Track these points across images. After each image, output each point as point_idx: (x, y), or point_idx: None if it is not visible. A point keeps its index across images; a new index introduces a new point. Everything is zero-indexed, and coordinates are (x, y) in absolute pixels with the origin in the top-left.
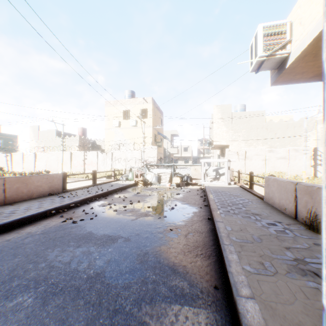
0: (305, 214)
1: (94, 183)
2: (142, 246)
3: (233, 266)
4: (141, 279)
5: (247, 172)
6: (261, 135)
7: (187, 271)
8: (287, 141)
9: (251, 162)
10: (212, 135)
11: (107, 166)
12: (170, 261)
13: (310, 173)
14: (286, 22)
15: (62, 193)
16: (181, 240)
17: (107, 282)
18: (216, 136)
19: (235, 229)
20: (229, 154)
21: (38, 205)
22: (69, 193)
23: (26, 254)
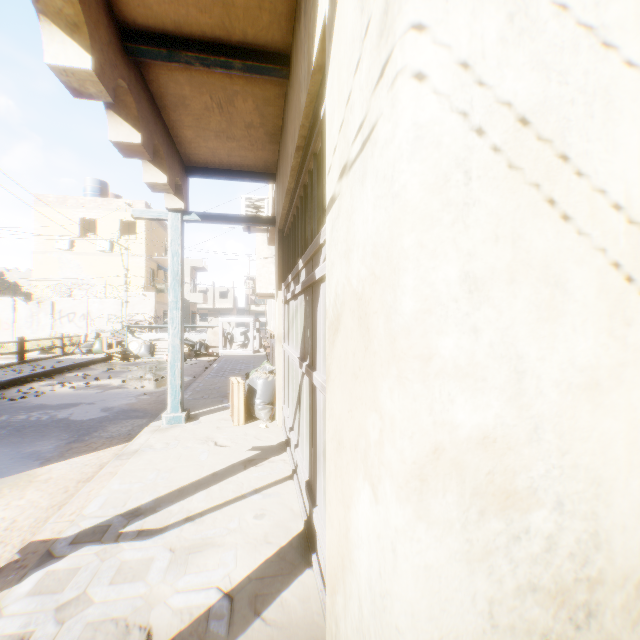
0: None
1: (22, 359)
2: (109, 405)
3: None
4: (105, 416)
5: None
6: None
7: (147, 410)
8: None
9: None
10: None
11: (41, 330)
12: (135, 408)
13: None
14: (265, 198)
15: None
16: (152, 399)
17: (74, 420)
18: (261, 279)
19: (206, 385)
20: None
21: None
22: None
23: None
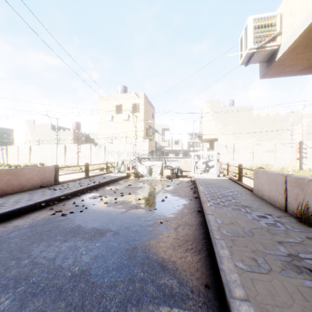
0: (295, 206)
1: (86, 175)
2: (131, 240)
3: (224, 262)
4: (128, 277)
5: (235, 164)
6: (248, 129)
7: (177, 268)
8: (273, 135)
9: (239, 155)
10: (202, 129)
11: (100, 159)
12: (160, 256)
13: (296, 165)
14: (276, 14)
15: (54, 185)
16: (171, 234)
17: (92, 281)
18: (206, 130)
19: (225, 222)
20: (218, 147)
21: (28, 197)
22: (60, 185)
23: (10, 250)
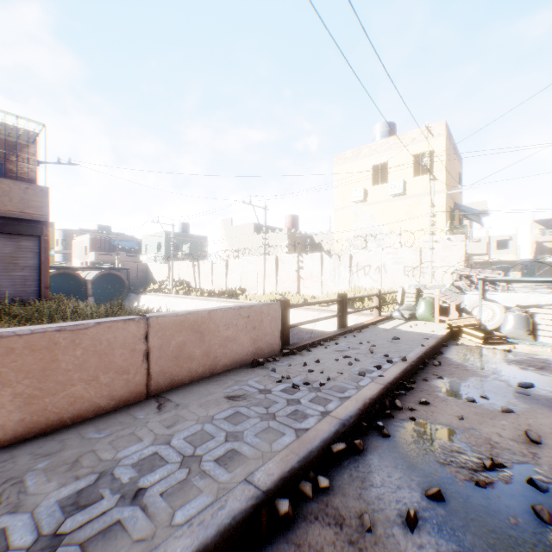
0: None
1: (342, 325)
2: None
3: None
4: None
5: None
6: None
7: None
8: None
9: None
10: None
11: (340, 283)
12: None
13: None
14: None
15: (282, 357)
16: None
17: None
18: None
19: None
20: None
21: (225, 424)
22: (297, 360)
23: None
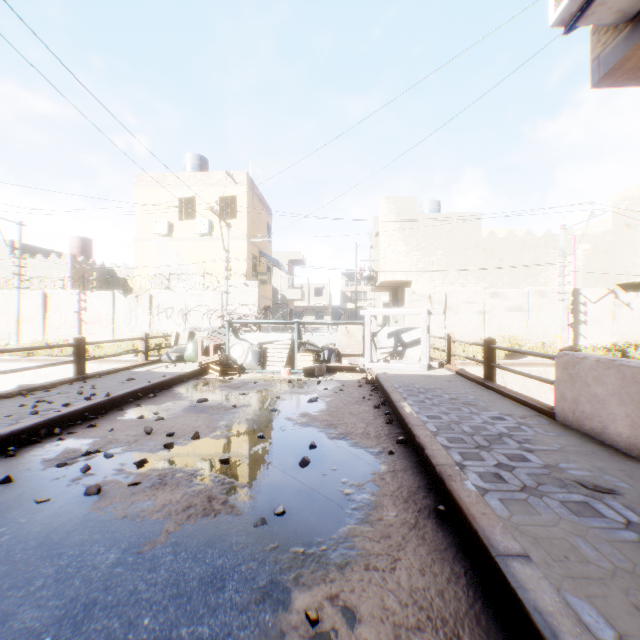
0: None
1: (79, 372)
2: None
3: None
4: None
5: None
6: (473, 262)
7: None
8: (522, 276)
9: (458, 317)
10: (376, 262)
11: (138, 327)
12: None
13: (568, 339)
14: None
15: None
16: None
17: None
18: (386, 262)
19: (625, 625)
20: (414, 299)
21: None
22: None
23: None
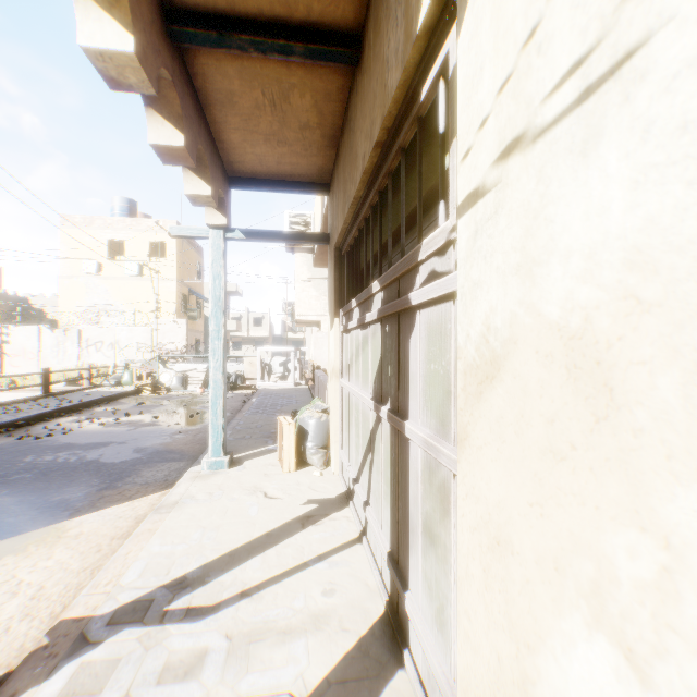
0: None
1: (48, 392)
2: (141, 445)
3: None
4: (138, 458)
5: None
6: None
7: (183, 451)
8: None
9: None
10: None
11: (67, 359)
12: (170, 449)
13: None
14: (310, 214)
15: None
16: (188, 438)
17: (104, 463)
18: (300, 304)
19: (247, 423)
20: (319, 336)
21: None
22: (1, 409)
23: None
